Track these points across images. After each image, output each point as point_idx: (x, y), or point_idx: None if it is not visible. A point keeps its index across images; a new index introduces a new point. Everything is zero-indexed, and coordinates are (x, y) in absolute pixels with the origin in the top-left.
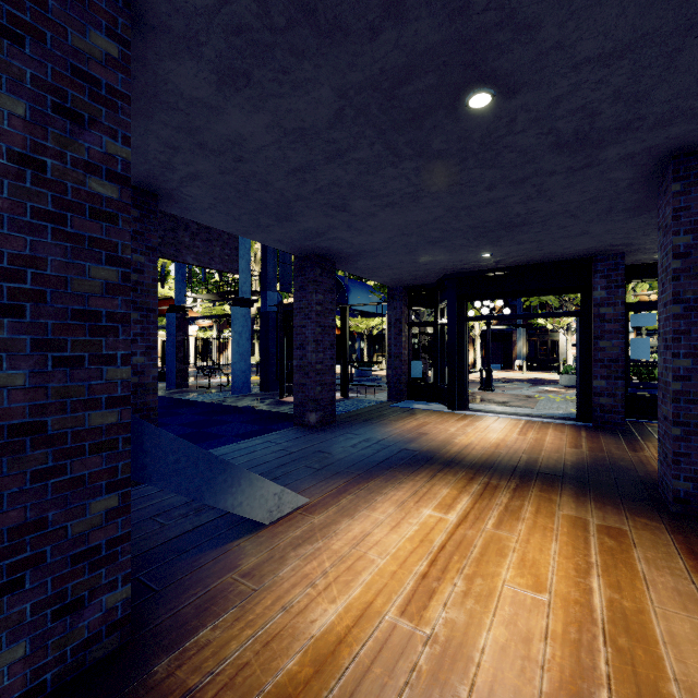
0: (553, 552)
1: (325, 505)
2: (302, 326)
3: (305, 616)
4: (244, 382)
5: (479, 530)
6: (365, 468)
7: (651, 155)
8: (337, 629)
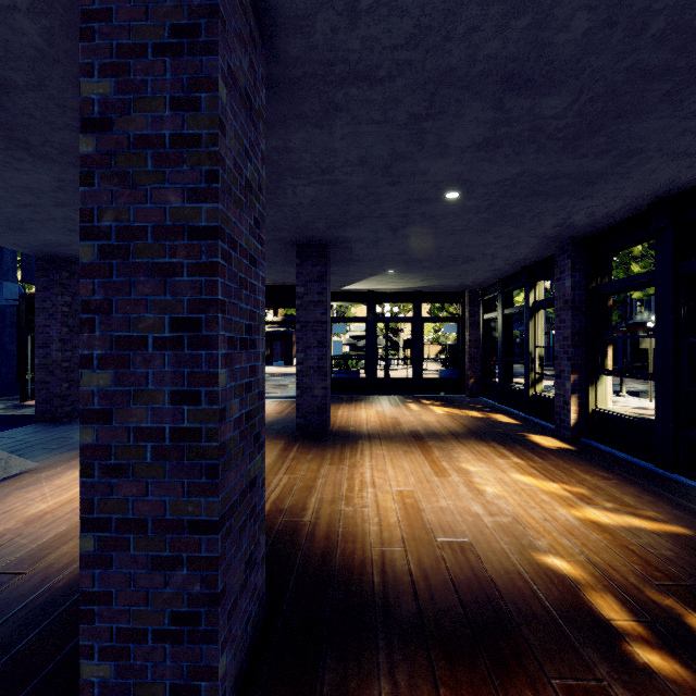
0: None
1: (55, 466)
2: (46, 326)
3: (23, 511)
4: None
5: None
6: None
7: (285, 241)
8: (46, 510)
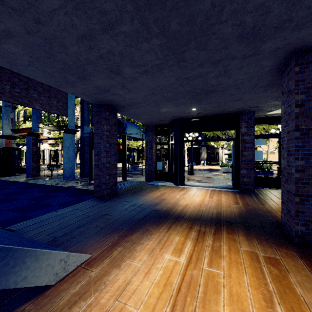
0: (247, 284)
1: (102, 258)
2: (98, 143)
3: None
4: (71, 173)
5: (200, 269)
6: (131, 224)
7: (285, 50)
8: None
